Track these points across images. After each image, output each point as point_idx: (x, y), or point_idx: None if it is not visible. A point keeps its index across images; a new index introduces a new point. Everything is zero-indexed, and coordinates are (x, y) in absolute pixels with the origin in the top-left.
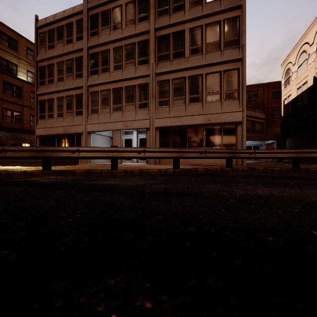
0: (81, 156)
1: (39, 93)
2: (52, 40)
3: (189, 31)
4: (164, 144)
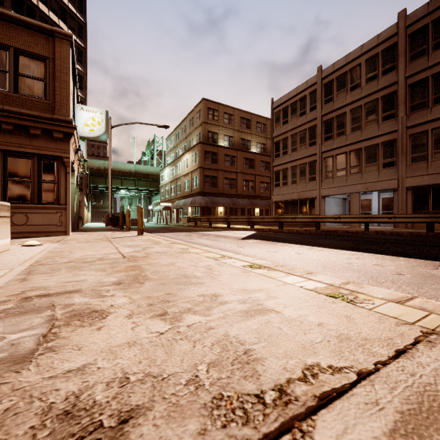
0: (341, 221)
1: (275, 165)
2: (286, 116)
3: None
4: (419, 206)
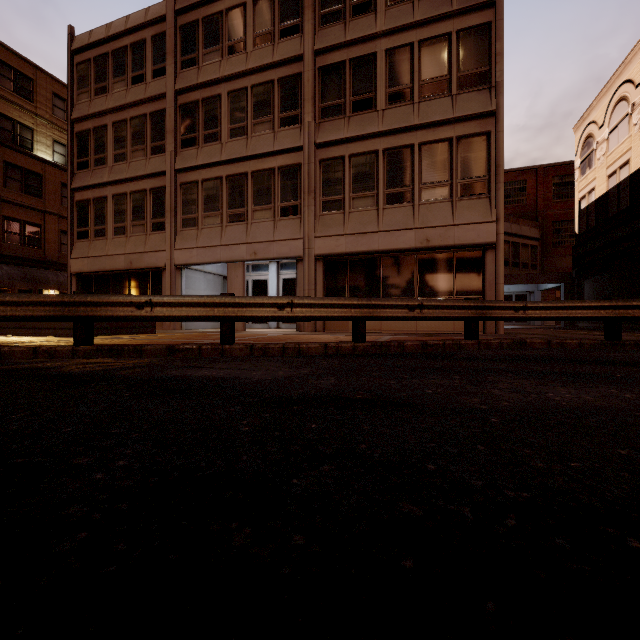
0: (157, 316)
1: (76, 187)
2: (104, 78)
3: (386, 57)
4: (333, 291)
